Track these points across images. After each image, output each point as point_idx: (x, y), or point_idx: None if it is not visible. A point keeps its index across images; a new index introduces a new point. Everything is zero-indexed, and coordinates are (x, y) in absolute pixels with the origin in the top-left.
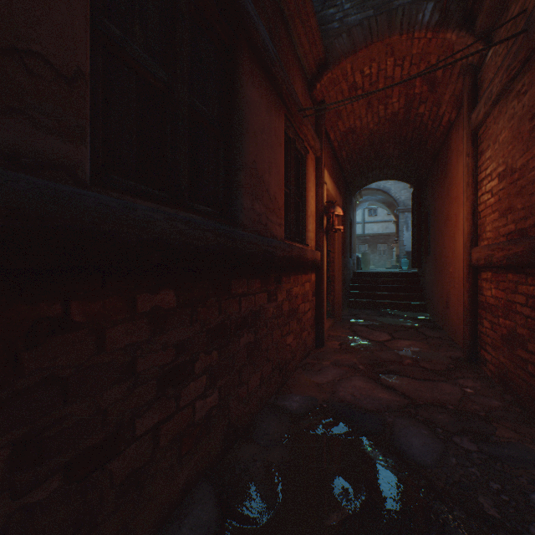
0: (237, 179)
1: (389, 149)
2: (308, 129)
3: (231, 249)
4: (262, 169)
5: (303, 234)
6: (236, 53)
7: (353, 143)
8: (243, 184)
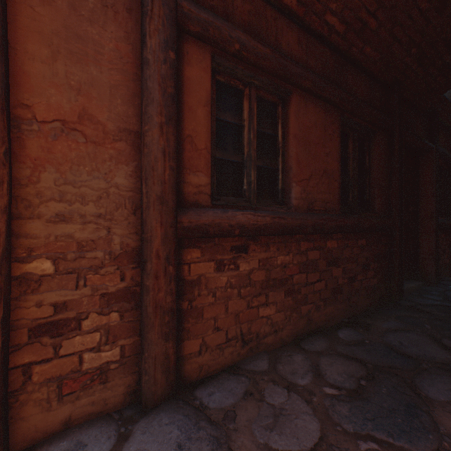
0: (450, 205)
1: None
2: None
3: None
4: None
5: None
6: (449, 170)
7: None
8: None
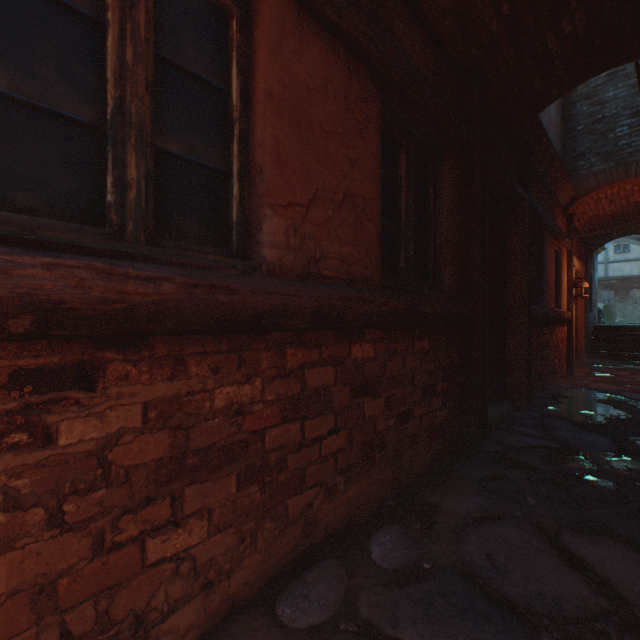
0: (542, 288)
1: (634, 217)
2: (564, 240)
3: (546, 316)
4: (548, 278)
5: (558, 301)
6: (542, 238)
7: (595, 221)
8: (544, 289)
